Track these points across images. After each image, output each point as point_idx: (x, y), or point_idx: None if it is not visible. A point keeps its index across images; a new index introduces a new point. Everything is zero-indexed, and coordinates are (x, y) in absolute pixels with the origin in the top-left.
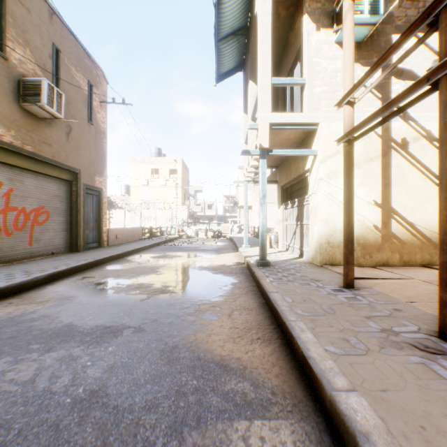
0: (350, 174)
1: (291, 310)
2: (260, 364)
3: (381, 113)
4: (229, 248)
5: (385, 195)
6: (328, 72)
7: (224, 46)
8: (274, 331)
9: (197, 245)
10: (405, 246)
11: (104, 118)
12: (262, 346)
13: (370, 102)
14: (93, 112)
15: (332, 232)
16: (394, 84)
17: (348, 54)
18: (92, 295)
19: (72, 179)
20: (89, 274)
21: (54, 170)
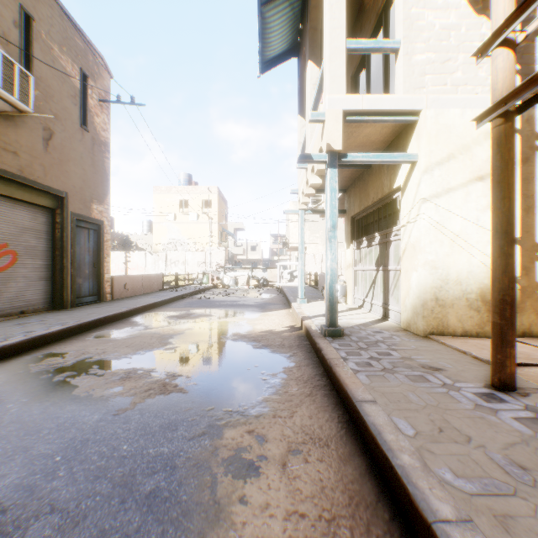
0: (508, 176)
1: (426, 468)
2: None
3: None
4: (278, 303)
5: (526, 225)
6: (436, 30)
7: (271, 14)
8: (394, 530)
9: (235, 298)
10: None
11: (106, 124)
12: None
13: None
14: (89, 114)
15: (441, 282)
16: None
17: None
18: (34, 397)
19: (55, 206)
20: (60, 348)
21: (23, 192)
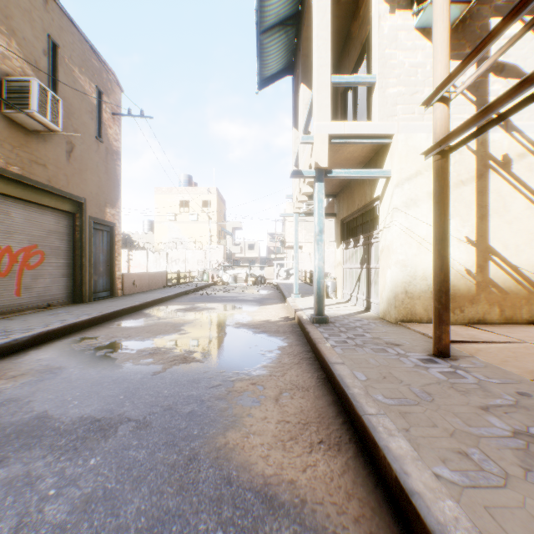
0: (444, 198)
1: (367, 394)
2: (327, 495)
3: (499, 106)
4: (274, 298)
5: (481, 230)
6: (406, 67)
7: (268, 40)
8: (344, 427)
9: (234, 294)
10: (507, 296)
11: (117, 134)
12: (328, 456)
13: (461, 107)
14: (104, 127)
15: (410, 278)
16: (493, 83)
17: (442, 32)
18: (87, 365)
19: (75, 211)
20: (91, 333)
21: (50, 199)
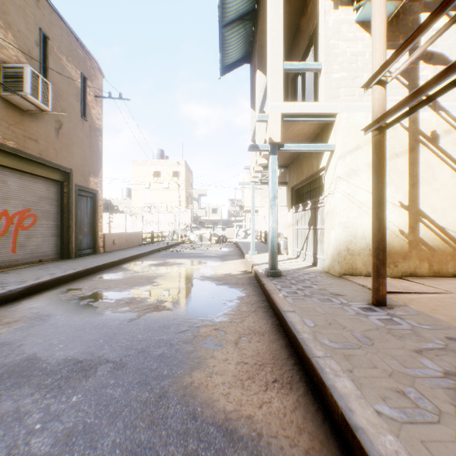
0: (381, 168)
1: (315, 339)
2: (280, 429)
3: (430, 87)
4: (234, 255)
5: (413, 196)
6: (347, 56)
7: (229, 33)
8: (295, 368)
9: (200, 251)
10: (435, 253)
11: (100, 114)
12: (281, 393)
13: (395, 90)
14: (88, 108)
15: (351, 237)
16: (423, 69)
17: (379, 24)
18: (72, 313)
19: (63, 180)
20: (76, 285)
21: (41, 169)
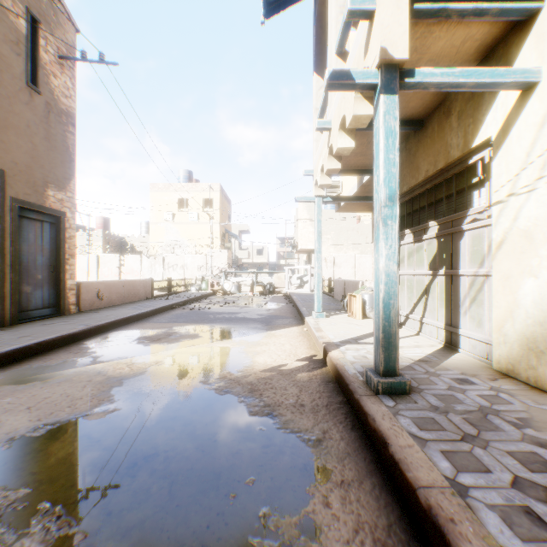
0: None
1: None
2: None
3: None
4: (287, 316)
5: None
6: None
7: None
8: None
9: (234, 308)
10: None
11: (69, 89)
12: None
13: None
14: (42, 72)
15: None
16: None
17: None
18: None
19: None
20: None
21: None
